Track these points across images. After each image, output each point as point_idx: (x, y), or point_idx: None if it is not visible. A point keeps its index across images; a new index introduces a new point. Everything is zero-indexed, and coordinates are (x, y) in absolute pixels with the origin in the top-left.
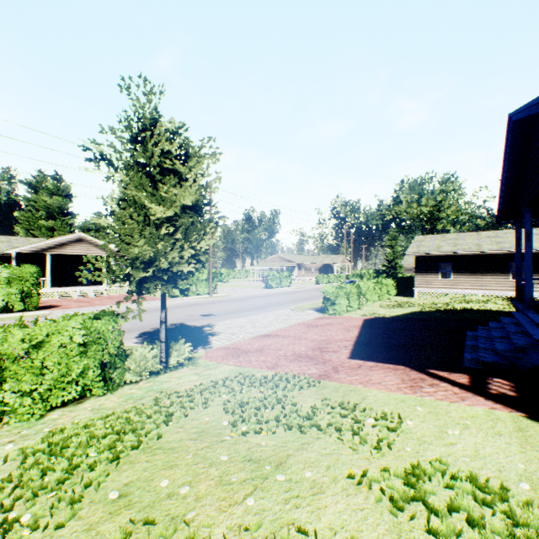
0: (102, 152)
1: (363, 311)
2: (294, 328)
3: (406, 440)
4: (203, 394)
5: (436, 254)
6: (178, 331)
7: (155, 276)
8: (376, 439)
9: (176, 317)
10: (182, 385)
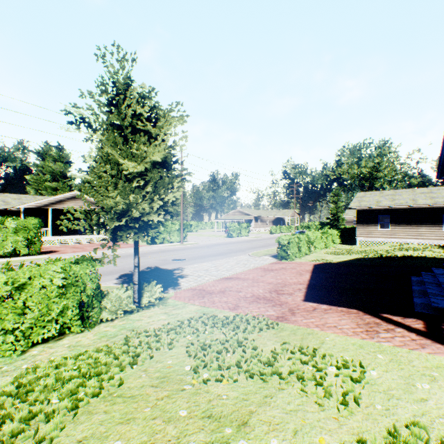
0: (82, 115)
1: (312, 257)
2: (252, 271)
3: (372, 394)
4: (169, 334)
5: (376, 208)
6: (152, 273)
7: (127, 225)
8: (342, 392)
9: (152, 262)
10: (151, 324)
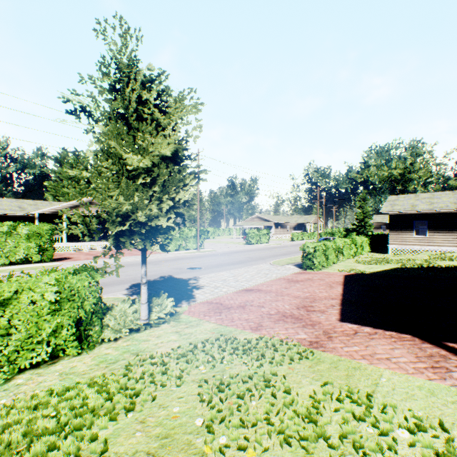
0: (82, 104)
1: (340, 266)
2: (275, 282)
3: None
4: (179, 362)
5: (411, 213)
6: (165, 283)
7: (132, 230)
8: None
9: (166, 270)
10: (159, 346)
